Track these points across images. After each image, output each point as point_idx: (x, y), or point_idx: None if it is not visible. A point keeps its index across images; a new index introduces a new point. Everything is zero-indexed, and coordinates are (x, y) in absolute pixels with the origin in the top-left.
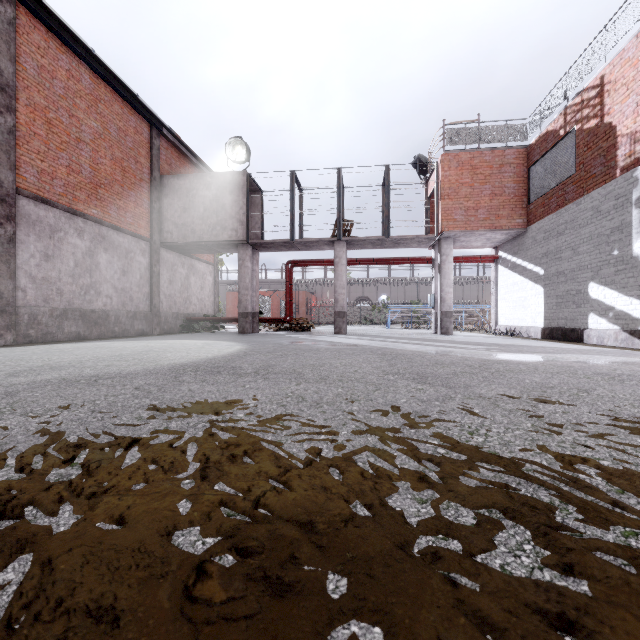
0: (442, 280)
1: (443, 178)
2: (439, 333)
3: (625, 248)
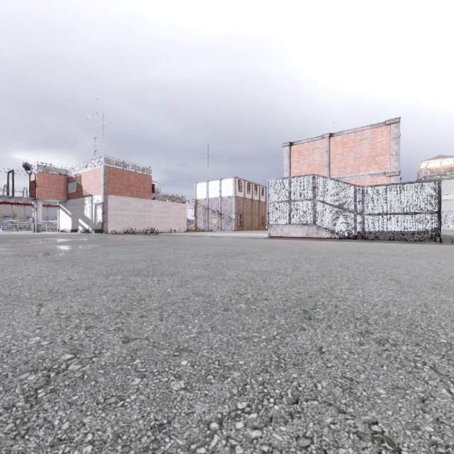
0: (38, 213)
1: (38, 180)
2: (36, 232)
3: (84, 213)
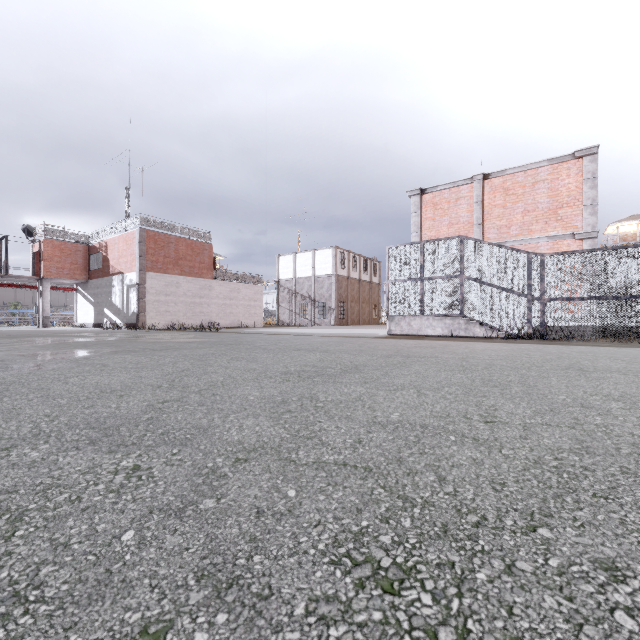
0: (44, 300)
1: (44, 251)
2: (42, 327)
3: (111, 299)
